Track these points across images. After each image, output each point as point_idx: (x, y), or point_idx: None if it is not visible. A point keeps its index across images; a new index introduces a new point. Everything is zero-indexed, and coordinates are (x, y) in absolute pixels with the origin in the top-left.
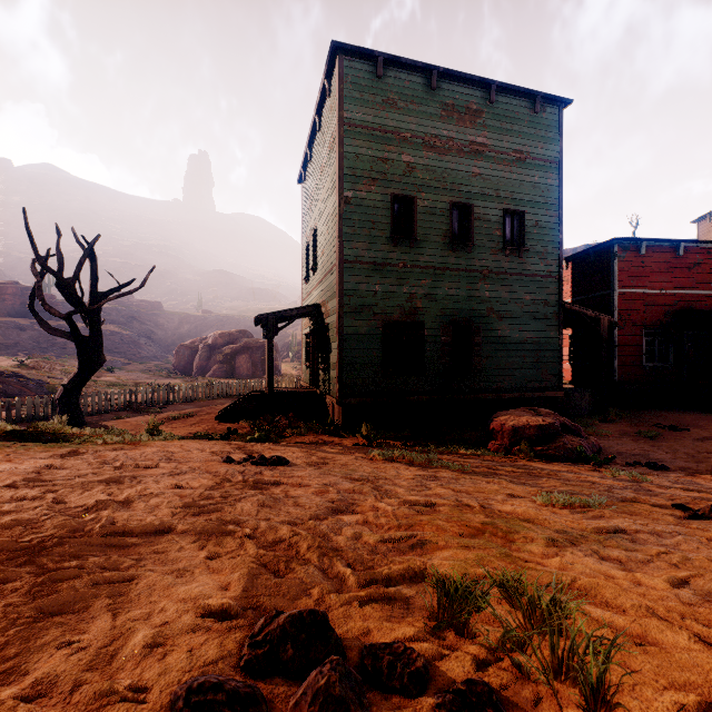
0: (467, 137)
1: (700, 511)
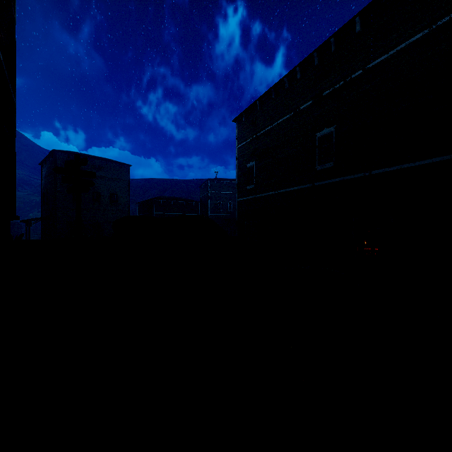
0: (99, 174)
1: None
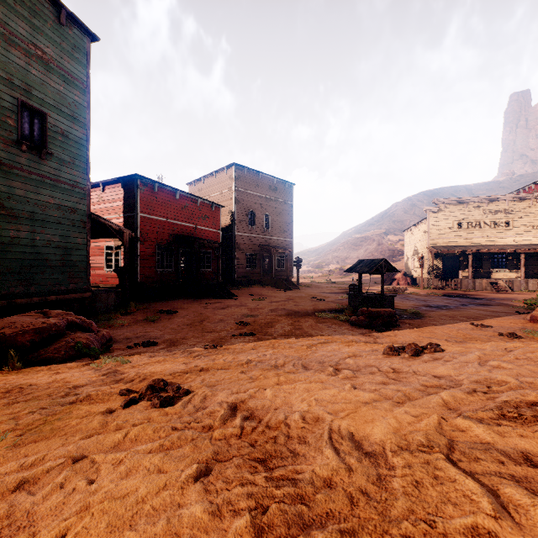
0: None
1: (140, 392)
